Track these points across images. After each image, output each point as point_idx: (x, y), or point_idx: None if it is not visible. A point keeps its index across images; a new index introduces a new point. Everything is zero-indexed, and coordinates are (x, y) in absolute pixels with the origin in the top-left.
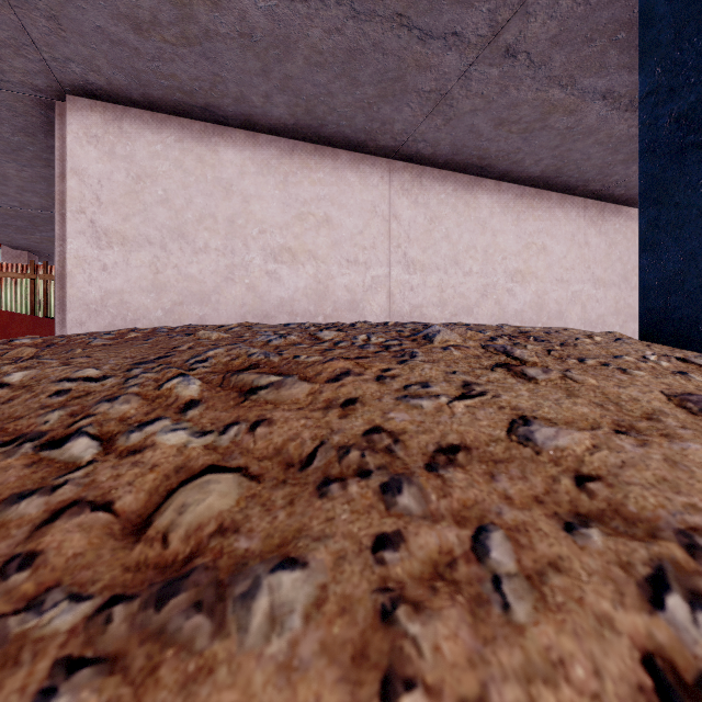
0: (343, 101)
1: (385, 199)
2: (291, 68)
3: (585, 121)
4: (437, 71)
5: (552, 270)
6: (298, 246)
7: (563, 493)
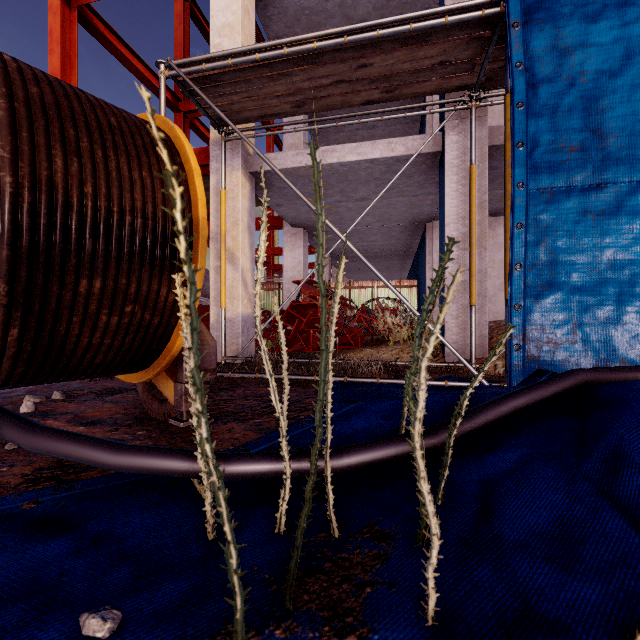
0: None
1: None
2: None
3: None
4: None
5: None
6: None
7: None
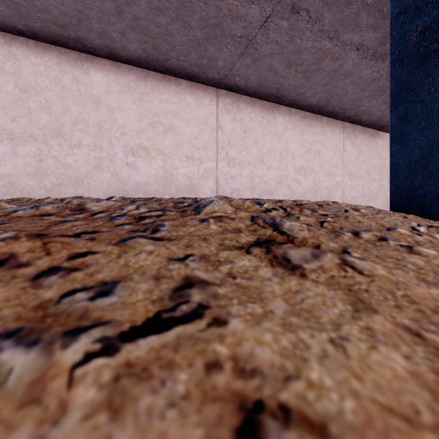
0: (180, 41)
1: (213, 115)
2: (138, 10)
3: (344, 66)
4: (245, 21)
5: (323, 167)
6: (151, 145)
7: None
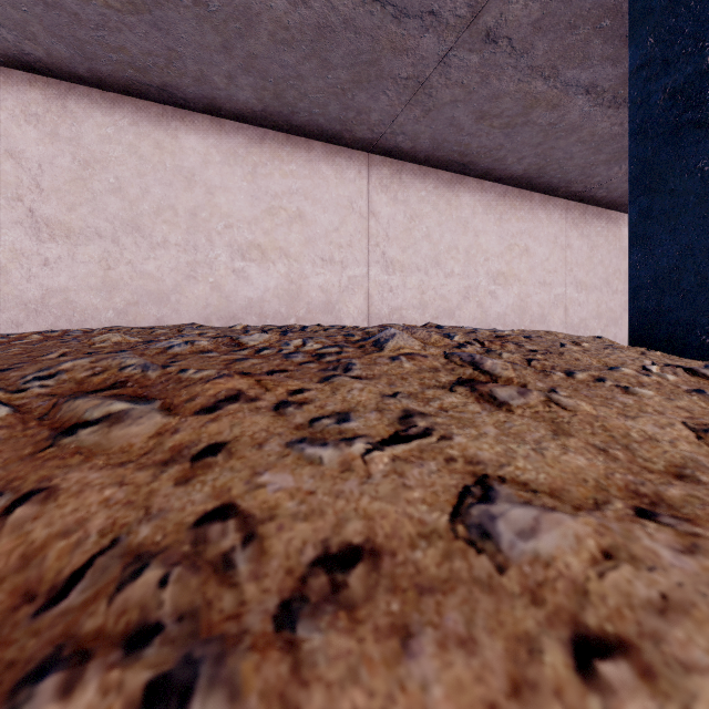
0: (315, 86)
1: (363, 194)
2: (255, 45)
3: (568, 117)
4: (414, 56)
5: (534, 272)
6: (269, 242)
7: (548, 691)
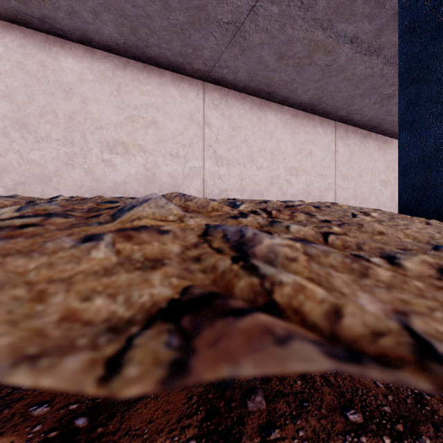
0: (161, 25)
1: (200, 110)
2: None
3: (338, 60)
4: (231, 4)
5: (315, 168)
6: (130, 141)
7: None
